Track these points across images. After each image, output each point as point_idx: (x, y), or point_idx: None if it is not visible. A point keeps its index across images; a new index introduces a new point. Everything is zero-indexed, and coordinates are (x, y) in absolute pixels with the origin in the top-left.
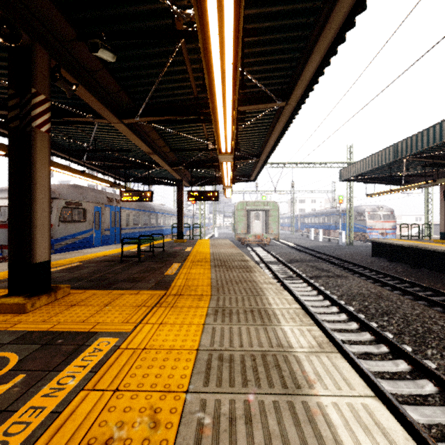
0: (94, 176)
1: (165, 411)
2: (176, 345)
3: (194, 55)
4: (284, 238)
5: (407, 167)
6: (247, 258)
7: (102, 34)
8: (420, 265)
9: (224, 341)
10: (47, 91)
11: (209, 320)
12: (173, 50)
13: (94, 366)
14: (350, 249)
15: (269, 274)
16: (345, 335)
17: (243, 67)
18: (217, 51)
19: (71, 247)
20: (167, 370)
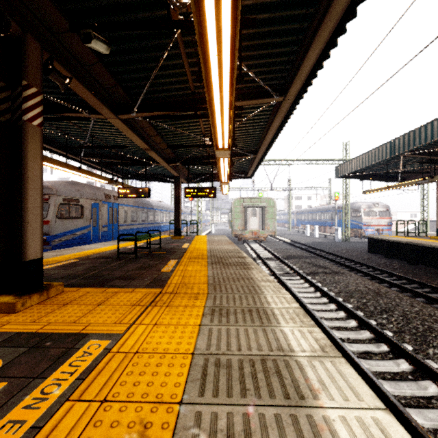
0: (92, 172)
1: (156, 426)
2: (170, 348)
3: (190, 49)
4: (281, 235)
5: (404, 164)
6: (244, 254)
7: (95, 24)
8: (417, 261)
9: (221, 343)
10: (39, 84)
11: (206, 320)
12: (169, 42)
13: (82, 373)
14: (346, 245)
15: (266, 271)
16: (344, 333)
17: (240, 59)
18: (214, 38)
19: (68, 244)
20: (160, 377)
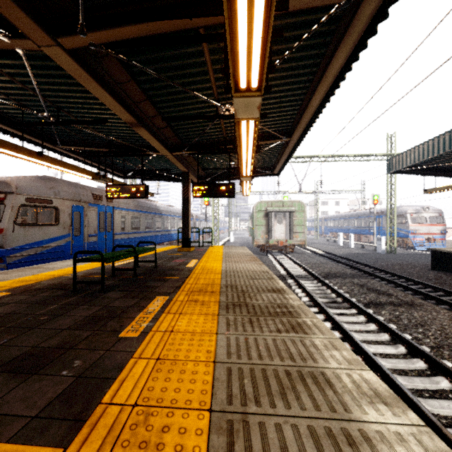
0: (64, 162)
1: None
2: None
3: None
4: (308, 244)
5: None
6: (280, 283)
7: None
8: None
9: None
10: None
11: None
12: None
13: None
14: (395, 258)
15: (304, 298)
16: None
17: None
18: None
19: (34, 260)
20: None
